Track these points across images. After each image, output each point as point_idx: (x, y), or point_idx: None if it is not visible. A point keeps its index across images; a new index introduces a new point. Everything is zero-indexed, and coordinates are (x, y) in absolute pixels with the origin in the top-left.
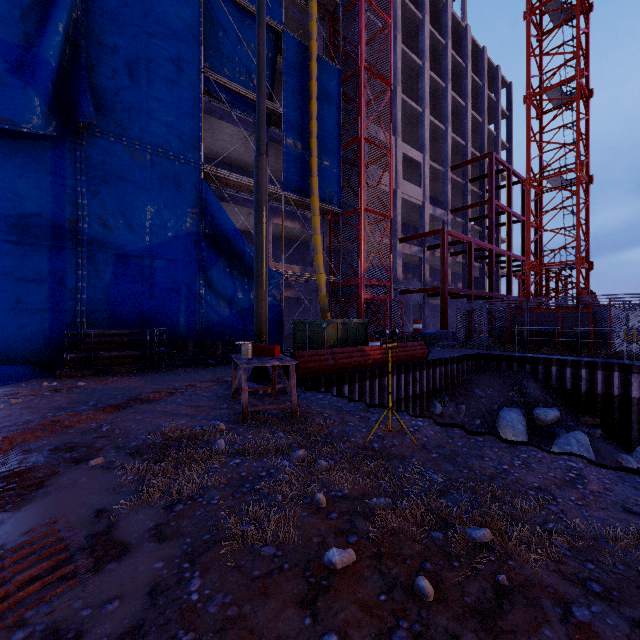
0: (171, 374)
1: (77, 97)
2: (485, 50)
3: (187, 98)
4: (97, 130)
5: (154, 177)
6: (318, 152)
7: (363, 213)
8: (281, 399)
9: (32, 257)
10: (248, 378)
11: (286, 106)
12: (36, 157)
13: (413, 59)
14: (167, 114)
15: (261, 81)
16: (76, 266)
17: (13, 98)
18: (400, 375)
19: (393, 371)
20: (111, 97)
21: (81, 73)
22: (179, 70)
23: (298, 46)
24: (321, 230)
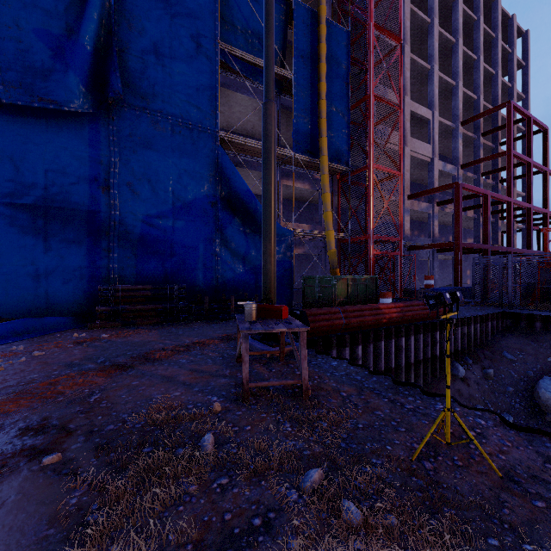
0: (186, 328)
1: (109, 76)
2: (499, 0)
3: (205, 71)
4: (127, 105)
5: (175, 145)
6: (327, 113)
7: (372, 170)
8: (290, 366)
9: (73, 221)
10: (256, 337)
11: (296, 71)
12: (76, 133)
13: (421, 17)
14: (187, 87)
15: (269, 23)
16: (109, 228)
17: (56, 81)
18: (418, 335)
19: (410, 331)
20: (138, 75)
21: (112, 54)
22: (197, 45)
23: (308, 13)
24: (329, 190)
